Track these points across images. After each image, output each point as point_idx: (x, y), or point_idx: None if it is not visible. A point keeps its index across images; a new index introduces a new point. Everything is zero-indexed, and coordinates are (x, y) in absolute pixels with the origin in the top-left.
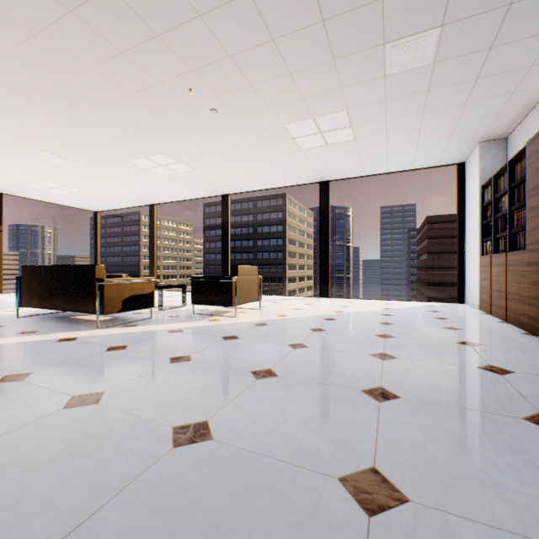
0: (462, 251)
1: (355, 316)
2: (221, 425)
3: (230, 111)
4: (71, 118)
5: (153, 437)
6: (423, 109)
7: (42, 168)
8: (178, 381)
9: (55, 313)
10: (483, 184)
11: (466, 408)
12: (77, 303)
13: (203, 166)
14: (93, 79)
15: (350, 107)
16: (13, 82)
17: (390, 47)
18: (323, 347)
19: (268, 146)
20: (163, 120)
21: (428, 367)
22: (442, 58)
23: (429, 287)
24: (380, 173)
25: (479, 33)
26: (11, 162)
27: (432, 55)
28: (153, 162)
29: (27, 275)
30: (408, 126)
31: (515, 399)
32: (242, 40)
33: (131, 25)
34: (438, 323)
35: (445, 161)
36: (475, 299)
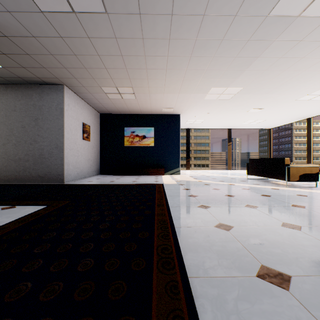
0: None
1: None
2: None
3: None
4: (268, 92)
5: None
6: None
7: (249, 115)
8: None
9: (260, 179)
10: None
11: None
12: (274, 175)
13: None
14: (284, 74)
15: None
16: (249, 89)
17: None
18: None
19: None
20: None
21: None
22: None
23: None
24: None
25: None
26: (238, 116)
27: None
28: (313, 95)
29: (251, 162)
30: None
31: None
32: None
33: (309, 46)
34: None
35: None
36: None
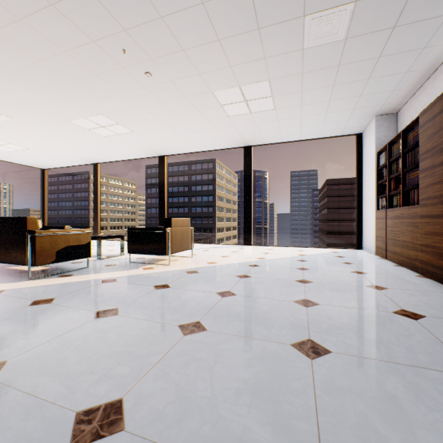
0: (360, 206)
1: (276, 262)
2: (137, 405)
3: (163, 75)
4: (6, 74)
5: (47, 432)
6: (333, 83)
7: None
8: (98, 341)
9: None
10: (379, 151)
11: (397, 362)
12: (8, 255)
13: (141, 128)
14: (24, 32)
15: (272, 77)
16: None
17: (309, 20)
18: (250, 294)
19: (199, 112)
20: (100, 81)
21: (349, 314)
22: (353, 34)
23: (328, 235)
24: (294, 140)
25: (386, 11)
26: None
27: (345, 30)
28: (94, 122)
29: None
30: (320, 99)
31: (439, 348)
32: (173, 0)
33: None
34: (346, 268)
35: (347, 131)
36: (372, 246)
